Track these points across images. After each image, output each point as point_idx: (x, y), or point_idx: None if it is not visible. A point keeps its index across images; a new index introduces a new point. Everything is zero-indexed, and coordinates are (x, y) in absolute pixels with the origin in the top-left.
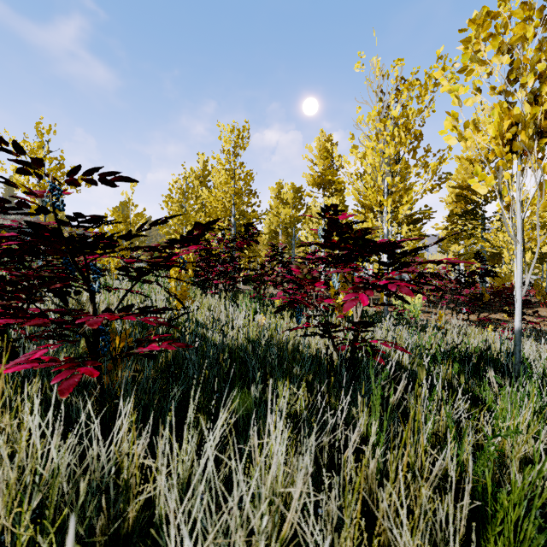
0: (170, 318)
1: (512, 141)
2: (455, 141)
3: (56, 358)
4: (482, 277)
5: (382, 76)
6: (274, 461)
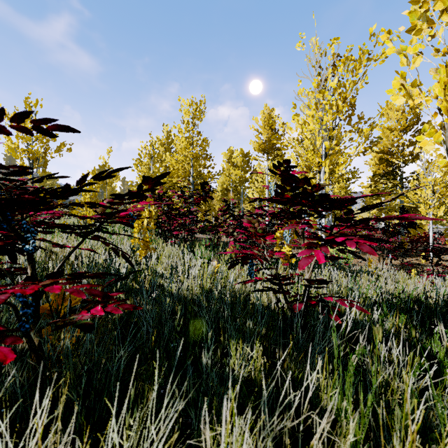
0: (119, 277)
1: None
2: (403, 99)
3: None
4: (406, 228)
5: (320, 53)
6: None
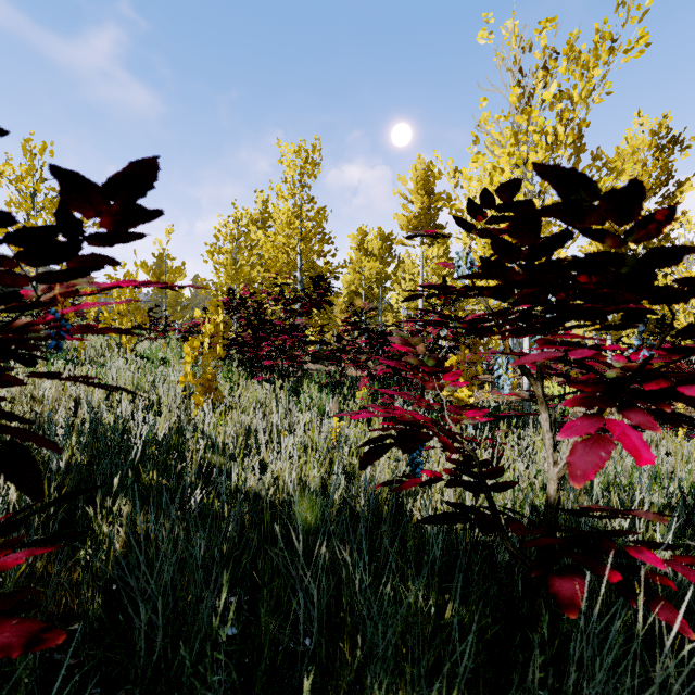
0: (12, 515)
1: None
2: None
3: None
4: None
5: (521, 47)
6: None
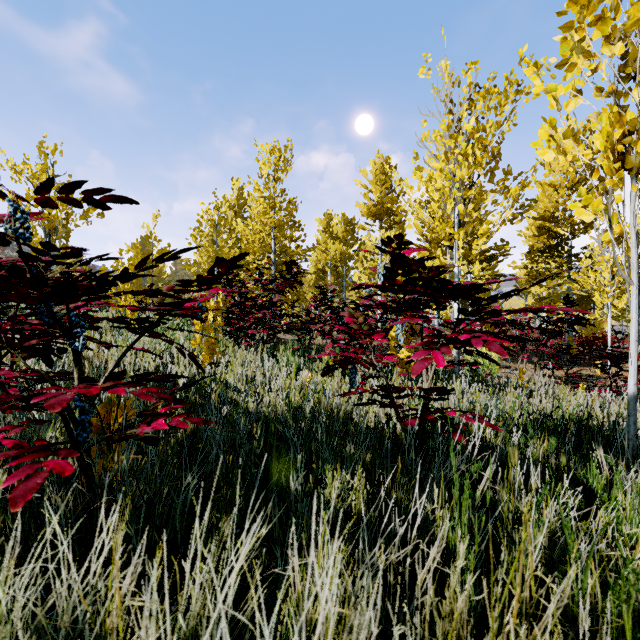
0: (184, 384)
1: (624, 155)
2: (552, 155)
3: (24, 443)
4: (572, 325)
5: (452, 83)
6: (321, 620)
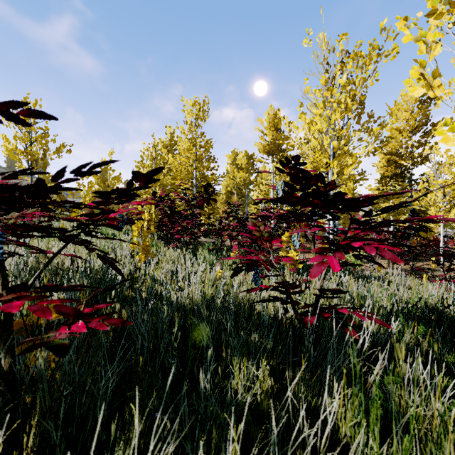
0: (106, 287)
1: None
2: (422, 90)
3: None
4: (417, 232)
5: (328, 50)
6: None
